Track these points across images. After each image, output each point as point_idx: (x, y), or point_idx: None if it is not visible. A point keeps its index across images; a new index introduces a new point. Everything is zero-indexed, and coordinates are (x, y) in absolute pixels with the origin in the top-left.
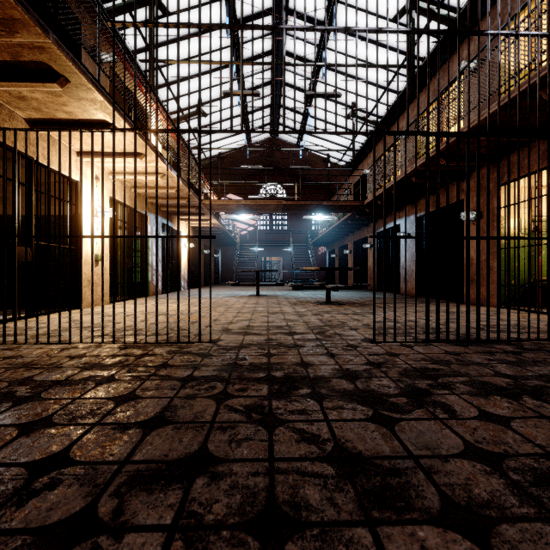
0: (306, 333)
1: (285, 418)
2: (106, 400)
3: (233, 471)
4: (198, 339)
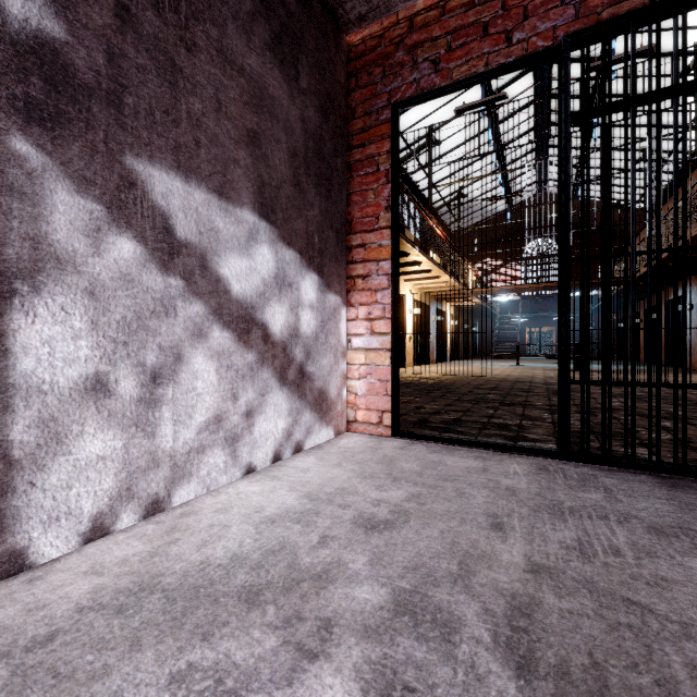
0: (540, 377)
1: (519, 384)
2: (468, 381)
3: (505, 385)
4: (486, 375)
